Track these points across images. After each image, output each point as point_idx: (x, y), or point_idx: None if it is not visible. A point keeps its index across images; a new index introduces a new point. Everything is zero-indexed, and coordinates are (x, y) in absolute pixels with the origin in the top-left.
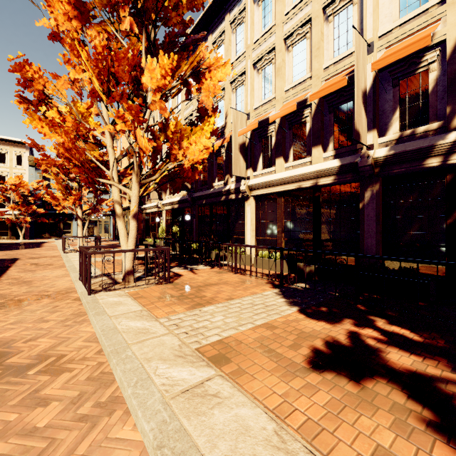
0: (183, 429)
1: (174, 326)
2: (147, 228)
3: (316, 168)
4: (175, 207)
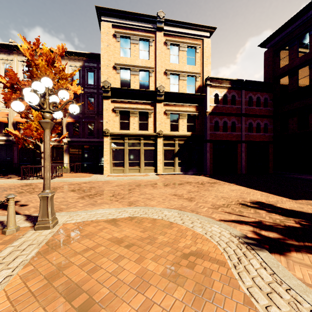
0: None
1: None
2: None
3: None
4: None
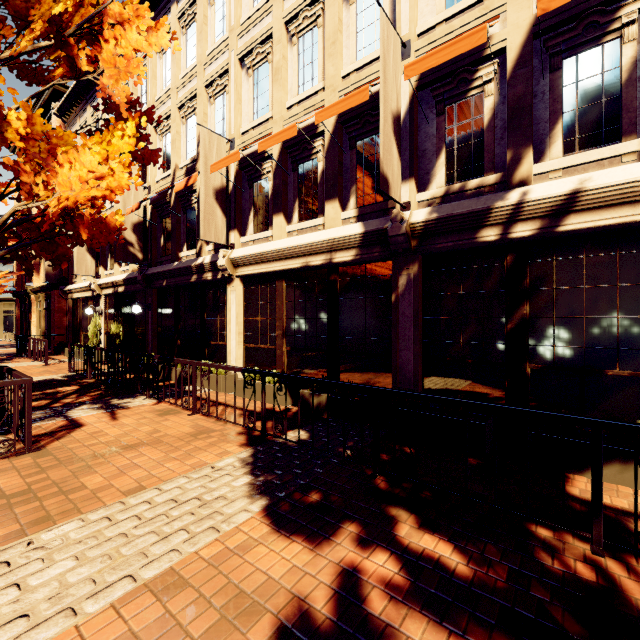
0: None
1: None
2: (76, 325)
3: (330, 235)
4: (120, 291)
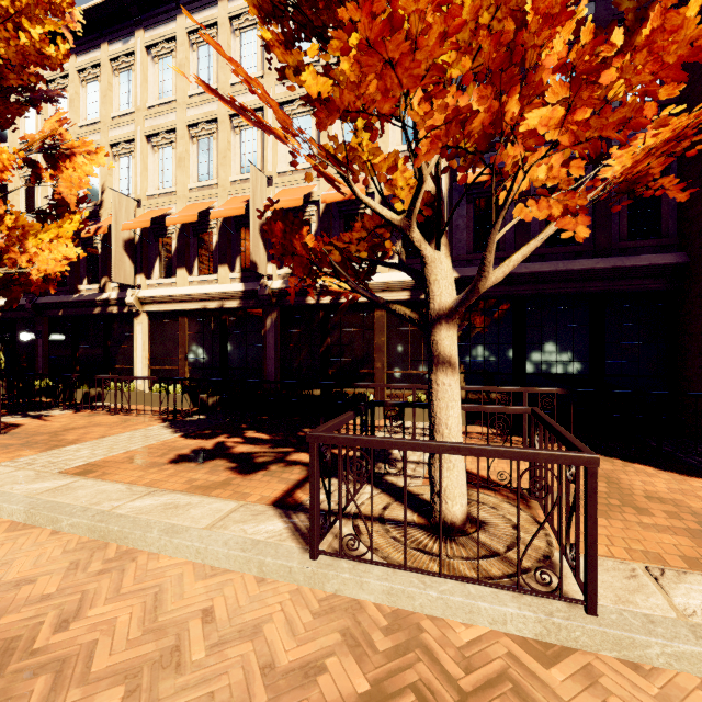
0: (51, 501)
1: (26, 465)
2: None
3: (222, 289)
4: None
